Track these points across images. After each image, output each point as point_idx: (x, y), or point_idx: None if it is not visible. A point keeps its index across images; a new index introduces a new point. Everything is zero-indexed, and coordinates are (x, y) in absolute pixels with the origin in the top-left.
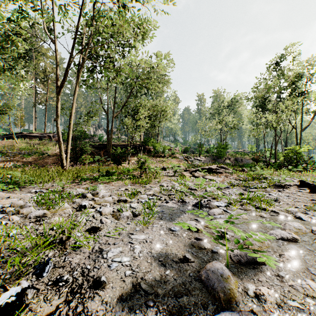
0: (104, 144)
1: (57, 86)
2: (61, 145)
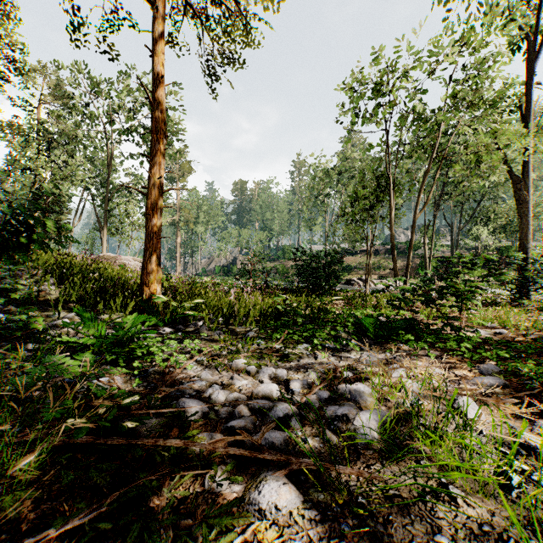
0: (444, 257)
1: (424, 225)
2: (426, 263)
